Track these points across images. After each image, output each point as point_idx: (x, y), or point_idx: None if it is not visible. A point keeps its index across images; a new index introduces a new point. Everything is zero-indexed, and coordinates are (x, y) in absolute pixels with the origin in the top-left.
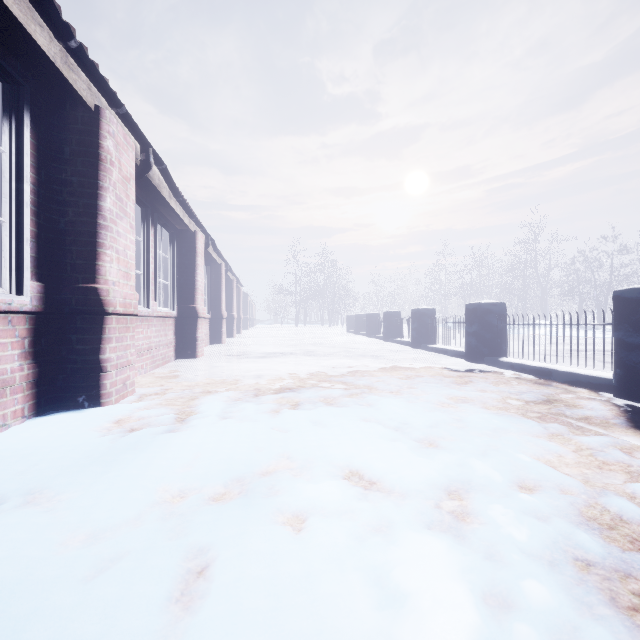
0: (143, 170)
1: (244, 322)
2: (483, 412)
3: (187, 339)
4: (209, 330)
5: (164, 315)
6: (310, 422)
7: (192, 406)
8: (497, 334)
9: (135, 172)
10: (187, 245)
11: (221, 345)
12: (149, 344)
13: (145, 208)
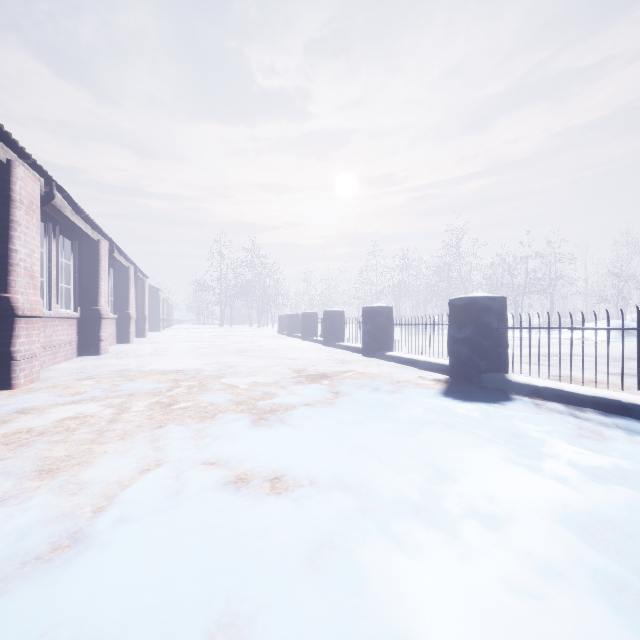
0: None
1: (155, 323)
2: None
3: None
4: (77, 335)
5: None
6: None
7: None
8: (498, 341)
9: None
10: None
11: (99, 357)
12: None
13: None
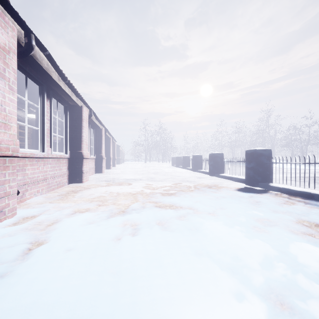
0: (26, 50)
1: (118, 160)
2: (297, 240)
3: (76, 171)
4: (95, 165)
5: (58, 157)
6: (146, 259)
7: (50, 232)
8: (266, 168)
9: (20, 51)
10: (76, 114)
11: (102, 174)
12: (45, 176)
13: (41, 86)
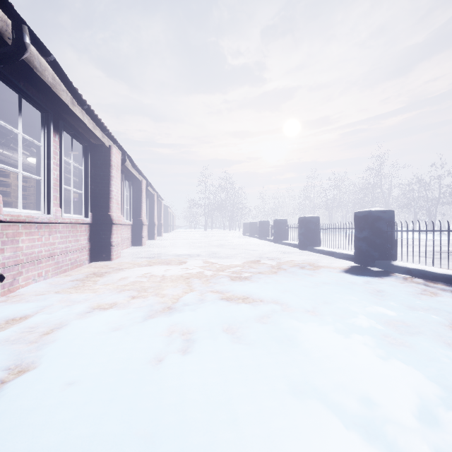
0: (15, 51)
1: (166, 227)
2: None
3: (102, 243)
4: (131, 234)
5: (73, 221)
6: (206, 404)
7: (44, 347)
8: (387, 239)
9: (5, 52)
10: (102, 158)
11: (141, 247)
12: (51, 250)
13: (45, 113)
